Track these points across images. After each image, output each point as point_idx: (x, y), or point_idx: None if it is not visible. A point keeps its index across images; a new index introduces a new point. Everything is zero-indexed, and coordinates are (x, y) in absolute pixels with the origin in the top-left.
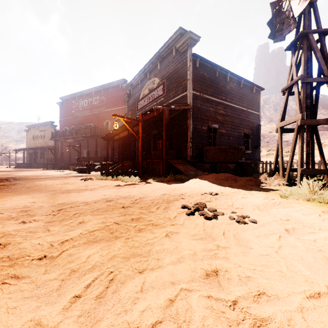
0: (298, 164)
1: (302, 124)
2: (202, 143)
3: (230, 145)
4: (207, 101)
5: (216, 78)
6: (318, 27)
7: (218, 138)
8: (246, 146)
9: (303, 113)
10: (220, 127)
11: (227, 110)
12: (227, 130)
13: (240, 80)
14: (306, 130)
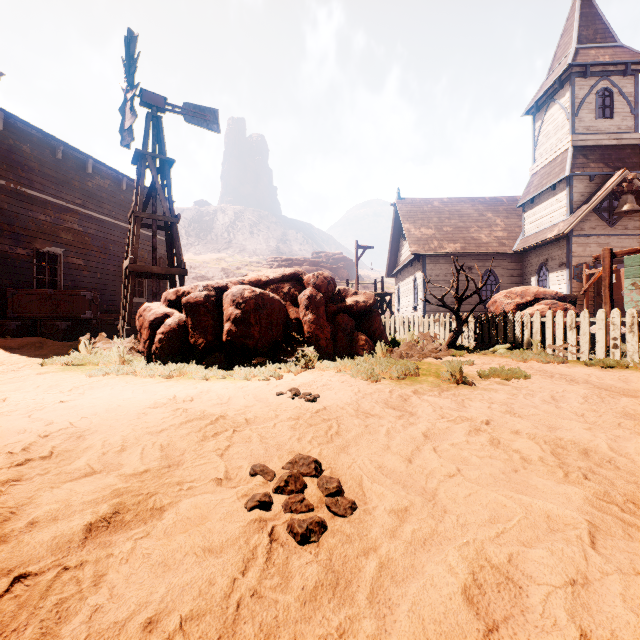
0: (126, 321)
1: (132, 270)
2: (16, 281)
3: (96, 288)
4: (32, 200)
5: (57, 161)
6: (162, 152)
7: (62, 273)
8: (137, 291)
9: (135, 256)
10: (70, 253)
11: (88, 225)
12: (88, 260)
13: (121, 177)
14: (153, 277)
